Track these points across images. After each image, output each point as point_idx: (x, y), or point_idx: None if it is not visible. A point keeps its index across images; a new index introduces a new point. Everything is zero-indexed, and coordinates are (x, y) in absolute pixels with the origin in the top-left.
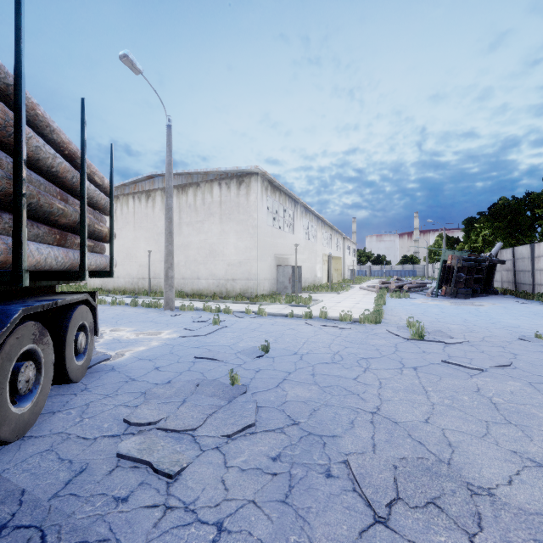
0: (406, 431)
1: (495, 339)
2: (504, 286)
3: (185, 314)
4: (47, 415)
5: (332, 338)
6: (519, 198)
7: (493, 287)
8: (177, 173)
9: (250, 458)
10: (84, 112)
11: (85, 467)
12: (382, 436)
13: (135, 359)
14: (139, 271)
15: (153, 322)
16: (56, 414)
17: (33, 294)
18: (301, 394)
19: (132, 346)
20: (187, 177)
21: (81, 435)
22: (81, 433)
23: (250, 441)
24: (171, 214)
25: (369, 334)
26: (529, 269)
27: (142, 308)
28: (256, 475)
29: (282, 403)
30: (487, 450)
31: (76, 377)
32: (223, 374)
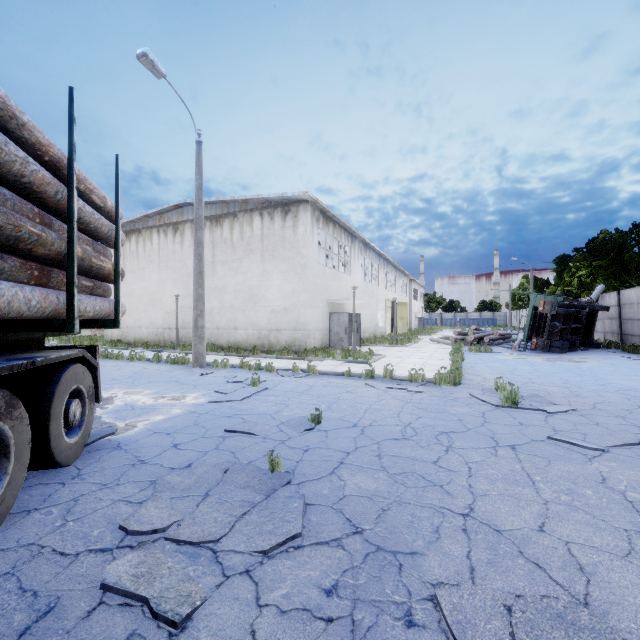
0: (515, 546)
1: (609, 407)
2: (607, 338)
3: (218, 372)
4: (18, 515)
5: (400, 405)
6: (624, 232)
7: (593, 339)
8: (210, 201)
9: (294, 591)
10: (72, 106)
11: (54, 603)
12: (481, 554)
13: (149, 432)
14: (165, 319)
15: (178, 383)
16: (31, 514)
17: (10, 350)
18: (364, 484)
19: (148, 415)
20: (223, 206)
21: (59, 549)
22: (59, 546)
23: (294, 561)
24: (202, 249)
25: (447, 399)
26: (638, 317)
27: (167, 364)
28: (302, 622)
29: (338, 499)
30: (638, 580)
31: (67, 459)
32: (261, 455)
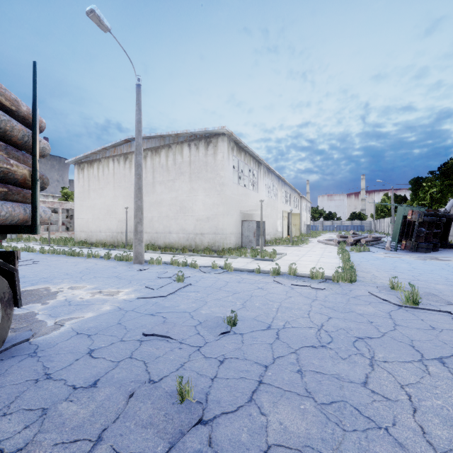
0: None
1: None
2: None
3: (152, 268)
4: None
5: (308, 303)
6: None
7: (448, 241)
8: (151, 136)
9: None
10: None
11: None
12: None
13: (71, 333)
14: (118, 225)
15: (117, 278)
16: None
17: None
18: (291, 424)
19: (79, 312)
20: (160, 140)
21: None
22: None
23: None
24: (140, 170)
25: (349, 297)
26: None
27: (114, 261)
28: None
29: None
30: None
31: None
32: (174, 368)
